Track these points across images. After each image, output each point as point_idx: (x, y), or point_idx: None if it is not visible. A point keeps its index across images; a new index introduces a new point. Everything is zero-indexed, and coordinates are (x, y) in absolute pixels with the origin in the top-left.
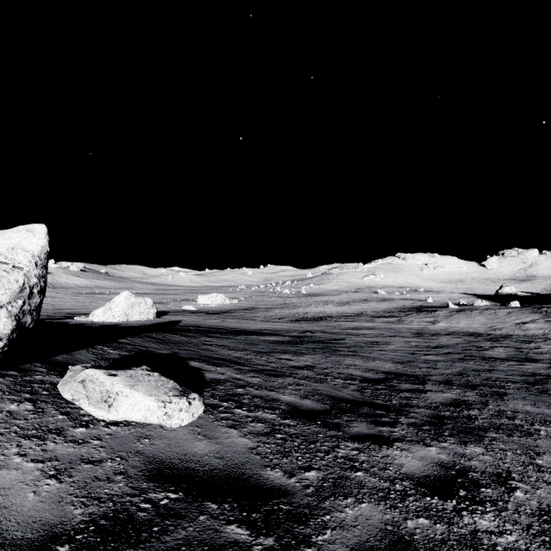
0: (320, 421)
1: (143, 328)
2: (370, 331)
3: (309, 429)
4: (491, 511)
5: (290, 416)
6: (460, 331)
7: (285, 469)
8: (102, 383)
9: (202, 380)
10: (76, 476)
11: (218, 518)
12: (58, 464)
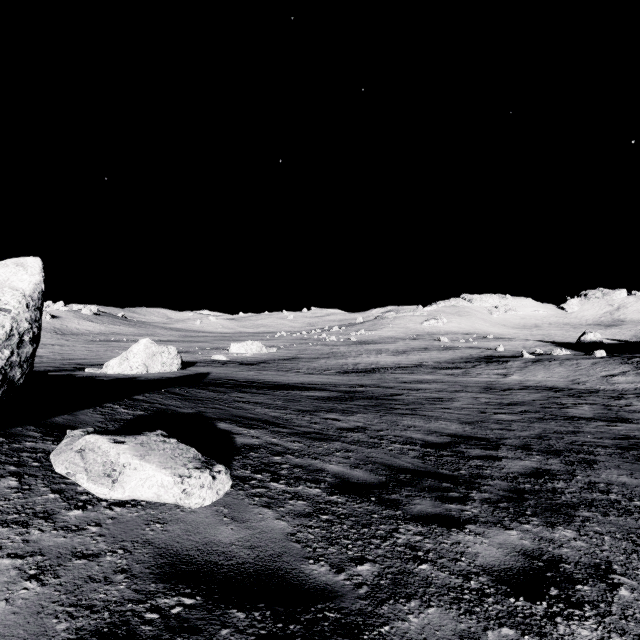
0: (375, 497)
1: (165, 382)
2: (432, 386)
3: (361, 507)
4: (591, 617)
5: (338, 491)
6: (537, 386)
7: (332, 562)
8: (105, 453)
9: (232, 445)
10: (64, 576)
11: (245, 632)
12: (42, 560)
